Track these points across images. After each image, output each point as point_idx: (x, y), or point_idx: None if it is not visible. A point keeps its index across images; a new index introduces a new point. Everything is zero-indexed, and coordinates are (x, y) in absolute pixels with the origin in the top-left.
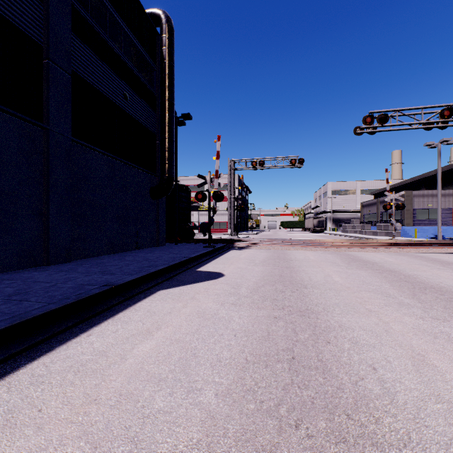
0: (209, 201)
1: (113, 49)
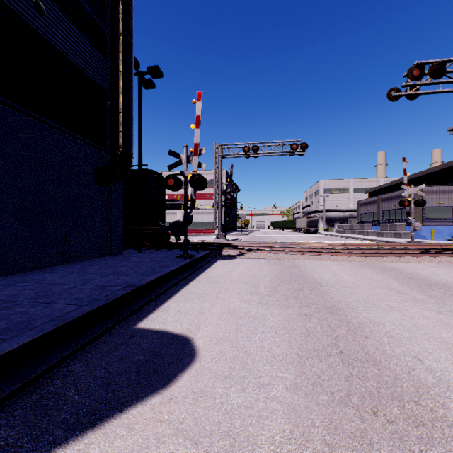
0: (185, 189)
1: None
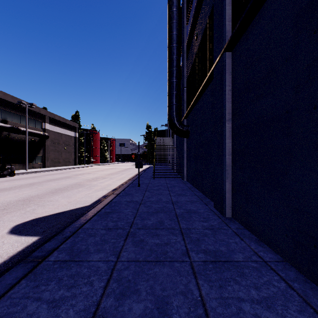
0: None
1: None
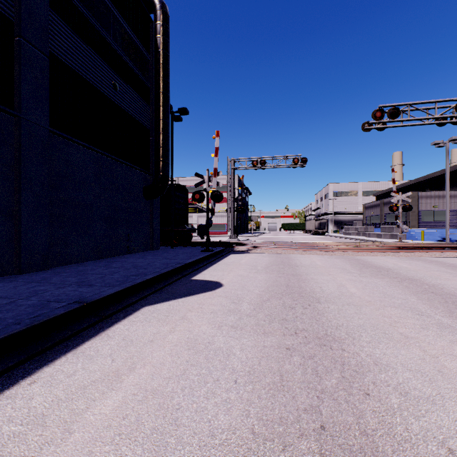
0: (207, 201)
1: (100, 33)
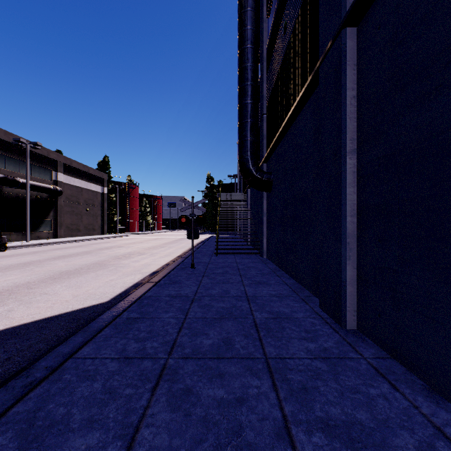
0: None
1: None
